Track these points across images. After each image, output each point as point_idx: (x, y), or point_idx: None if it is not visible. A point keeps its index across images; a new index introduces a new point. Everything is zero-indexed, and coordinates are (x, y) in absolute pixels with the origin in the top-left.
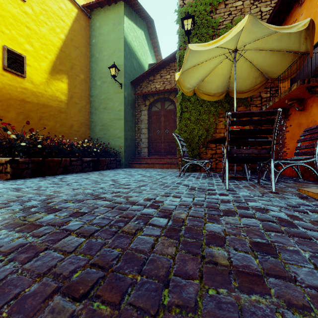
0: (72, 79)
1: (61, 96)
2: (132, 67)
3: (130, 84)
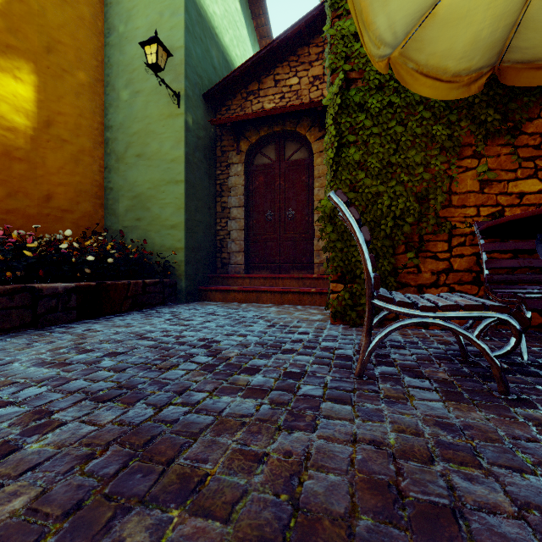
0: (50, 78)
1: (12, 116)
2: (207, 62)
3: (202, 100)
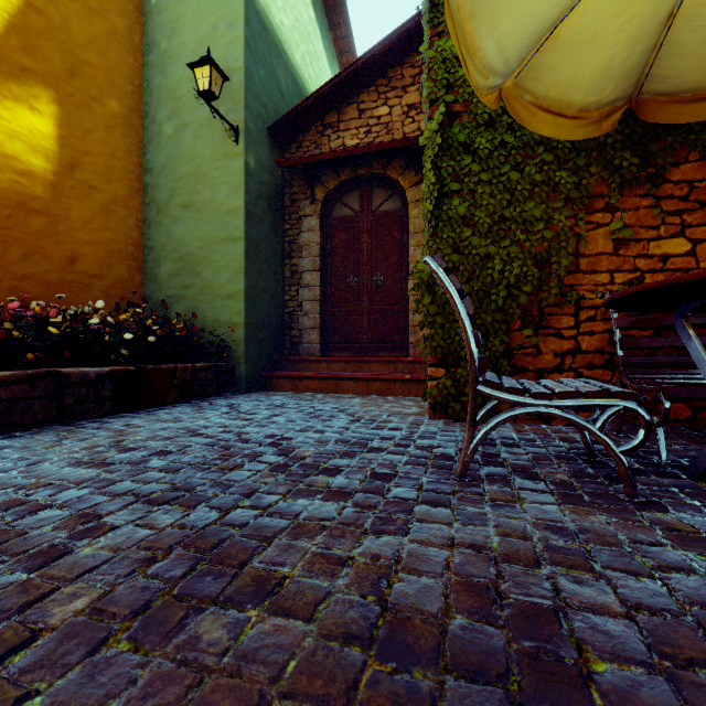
0: (74, 109)
1: (28, 157)
2: (273, 86)
3: (266, 136)
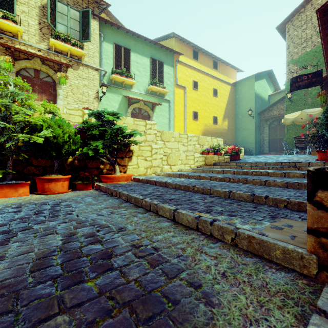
0: (229, 119)
1: (225, 127)
2: (258, 105)
3: (257, 115)
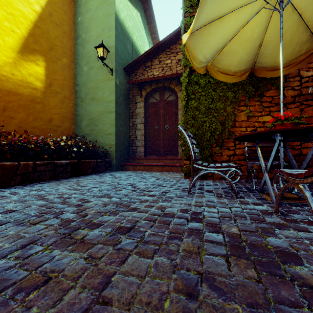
0: (51, 63)
1: (35, 82)
2: (125, 51)
3: (123, 71)
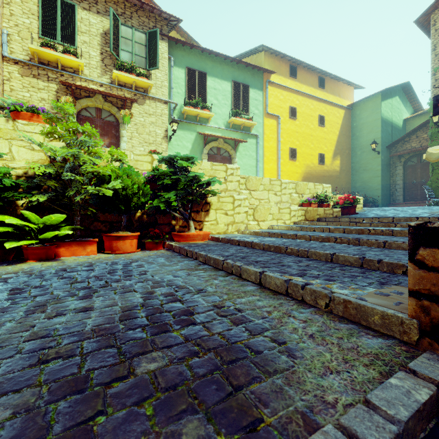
0: (342, 156)
1: (337, 169)
2: (387, 135)
3: (385, 148)
